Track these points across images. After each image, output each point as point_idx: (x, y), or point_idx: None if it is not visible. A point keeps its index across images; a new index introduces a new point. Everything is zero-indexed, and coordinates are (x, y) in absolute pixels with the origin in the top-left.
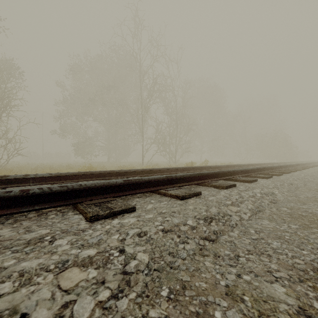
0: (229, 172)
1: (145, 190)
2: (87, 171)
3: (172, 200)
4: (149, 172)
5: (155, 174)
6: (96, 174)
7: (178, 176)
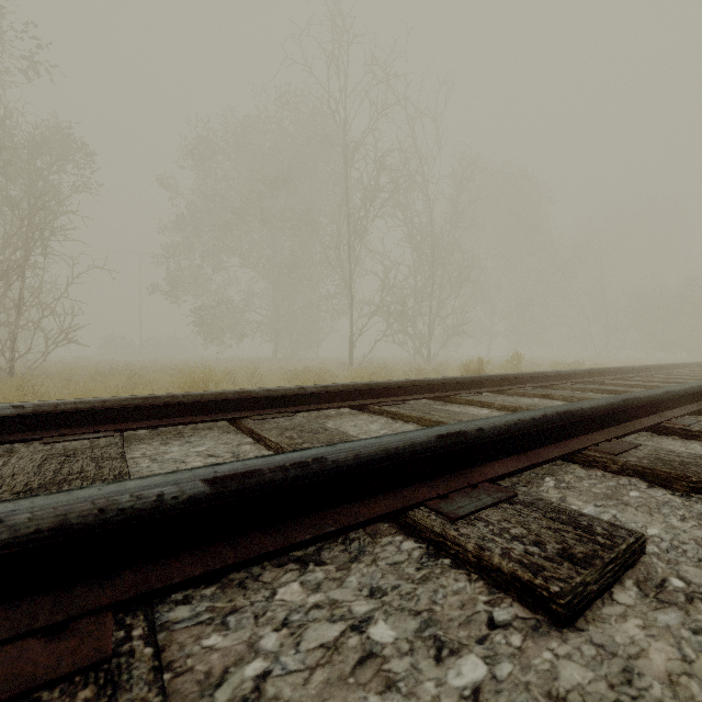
0: (653, 400)
1: (341, 515)
2: (155, 395)
3: (506, 628)
4: (364, 393)
5: (382, 400)
6: (190, 402)
7: (488, 430)
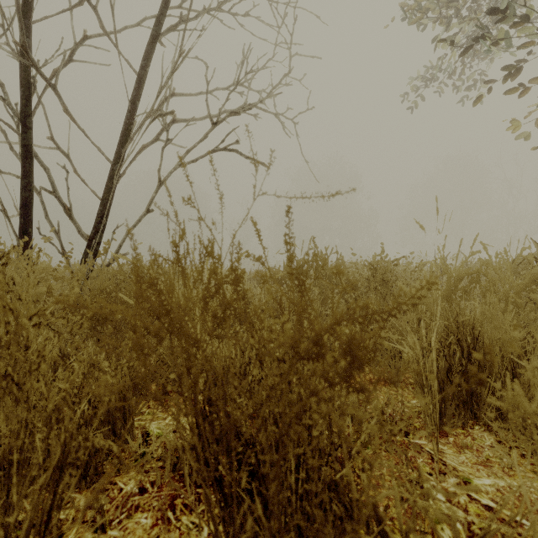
0: None
1: None
2: None
3: None
4: None
5: None
6: None
7: None
